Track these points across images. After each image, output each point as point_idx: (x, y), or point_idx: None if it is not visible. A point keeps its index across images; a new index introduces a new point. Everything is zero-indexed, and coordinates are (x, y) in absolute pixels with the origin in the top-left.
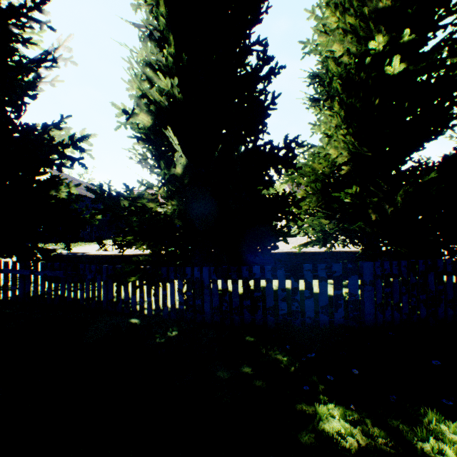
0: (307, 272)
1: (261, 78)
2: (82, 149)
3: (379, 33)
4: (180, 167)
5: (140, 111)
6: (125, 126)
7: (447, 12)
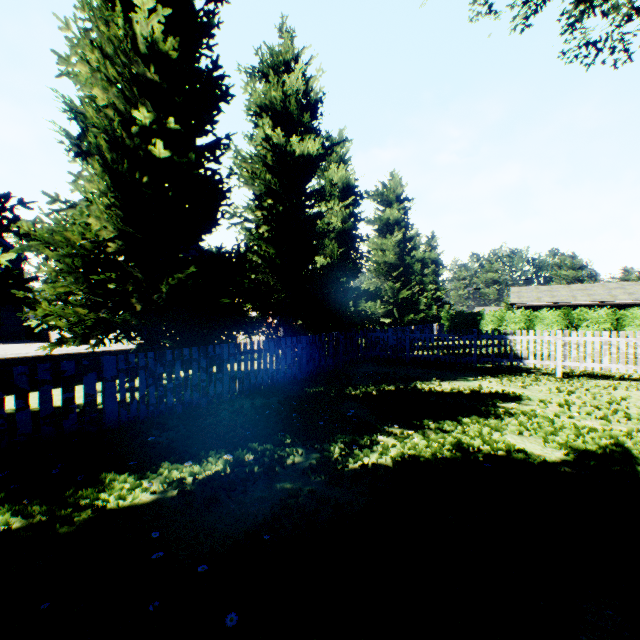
0: (20, 376)
1: None
2: None
3: (144, 107)
4: None
5: None
6: None
7: (211, 120)
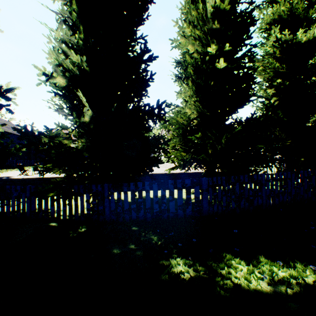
0: (171, 185)
1: (143, 62)
2: (9, 98)
3: (213, 43)
4: (87, 117)
5: (57, 74)
6: (45, 83)
7: (247, 37)
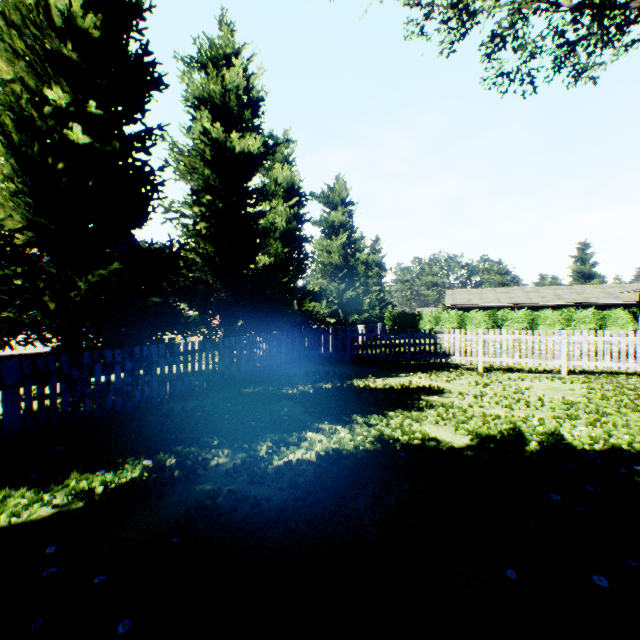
0: None
1: None
2: None
3: (59, 86)
4: None
5: None
6: None
7: (139, 107)
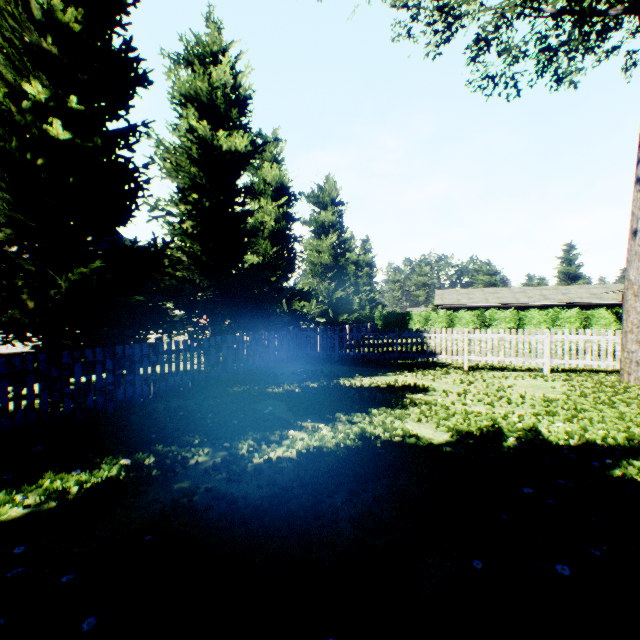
0: None
1: None
2: None
3: (38, 80)
4: None
5: None
6: None
7: (122, 104)
